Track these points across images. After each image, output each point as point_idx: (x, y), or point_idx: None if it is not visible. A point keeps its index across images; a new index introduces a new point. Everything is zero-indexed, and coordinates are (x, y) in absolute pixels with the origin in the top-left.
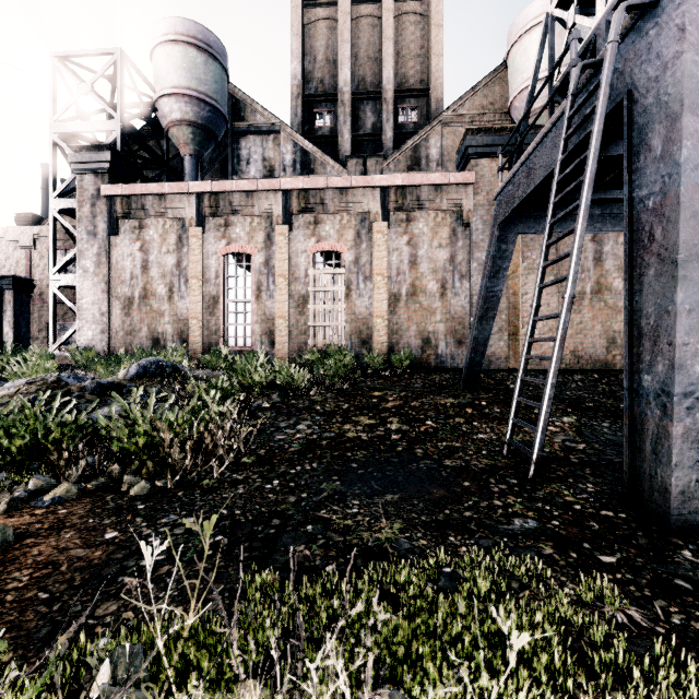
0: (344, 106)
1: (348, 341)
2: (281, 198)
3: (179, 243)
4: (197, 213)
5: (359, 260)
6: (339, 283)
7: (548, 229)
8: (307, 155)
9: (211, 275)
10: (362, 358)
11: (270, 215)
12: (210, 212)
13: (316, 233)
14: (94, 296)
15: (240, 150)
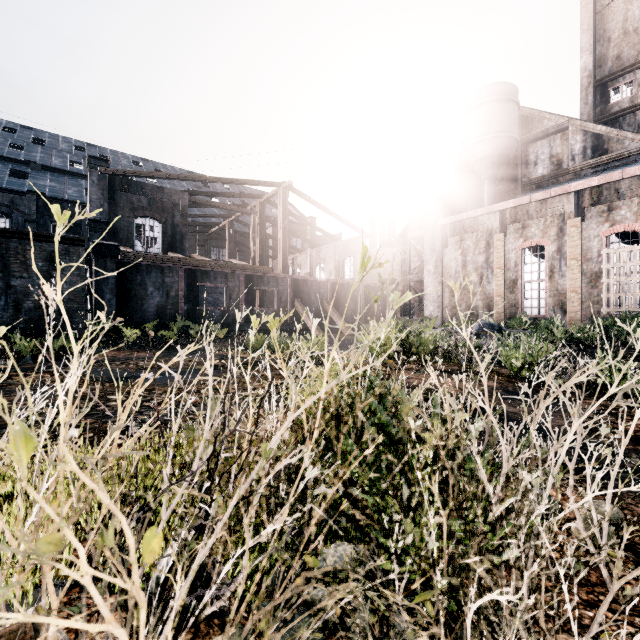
0: None
1: None
2: (572, 198)
3: (487, 246)
4: (500, 224)
5: None
6: (636, 258)
7: None
8: (599, 138)
9: (511, 265)
10: None
11: (562, 213)
12: (510, 221)
13: (609, 219)
14: (433, 286)
15: (528, 156)
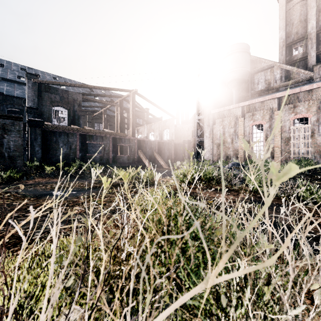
0: (311, 40)
1: (313, 155)
2: (276, 101)
3: (235, 124)
4: (241, 113)
5: (319, 119)
6: (307, 131)
7: None
8: (288, 72)
9: (246, 134)
10: (320, 163)
11: (271, 108)
12: (246, 112)
13: (294, 111)
14: (208, 144)
15: (254, 80)
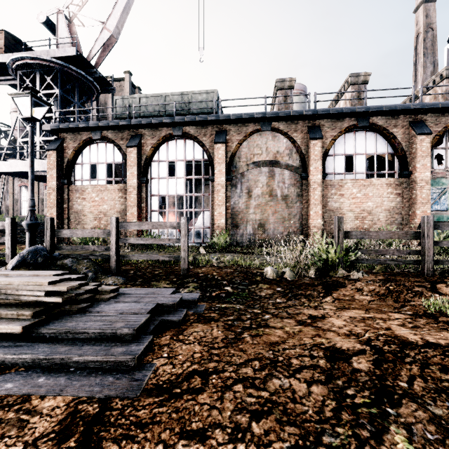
0: None
1: None
2: None
3: (7, 182)
4: None
5: None
6: None
7: (2, 192)
8: None
9: (16, 192)
10: None
11: None
12: None
13: None
14: None
15: None
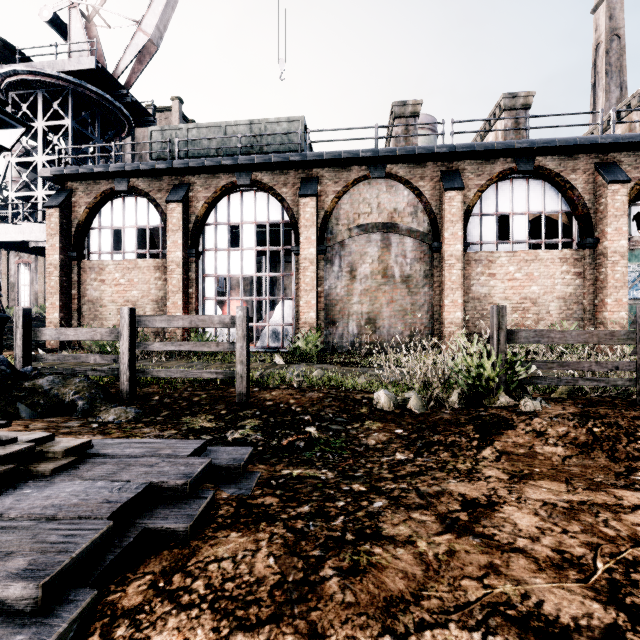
0: None
1: None
2: None
3: None
4: None
5: None
6: None
7: None
8: None
9: (12, 273)
10: None
11: None
12: None
13: None
14: None
15: None
